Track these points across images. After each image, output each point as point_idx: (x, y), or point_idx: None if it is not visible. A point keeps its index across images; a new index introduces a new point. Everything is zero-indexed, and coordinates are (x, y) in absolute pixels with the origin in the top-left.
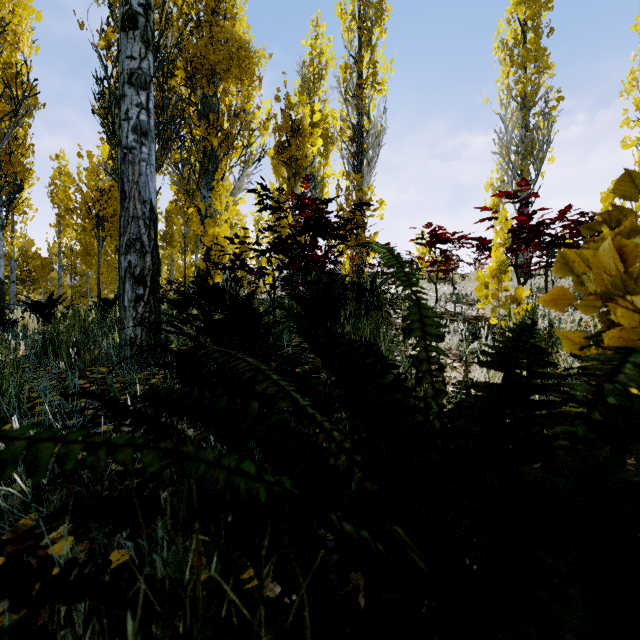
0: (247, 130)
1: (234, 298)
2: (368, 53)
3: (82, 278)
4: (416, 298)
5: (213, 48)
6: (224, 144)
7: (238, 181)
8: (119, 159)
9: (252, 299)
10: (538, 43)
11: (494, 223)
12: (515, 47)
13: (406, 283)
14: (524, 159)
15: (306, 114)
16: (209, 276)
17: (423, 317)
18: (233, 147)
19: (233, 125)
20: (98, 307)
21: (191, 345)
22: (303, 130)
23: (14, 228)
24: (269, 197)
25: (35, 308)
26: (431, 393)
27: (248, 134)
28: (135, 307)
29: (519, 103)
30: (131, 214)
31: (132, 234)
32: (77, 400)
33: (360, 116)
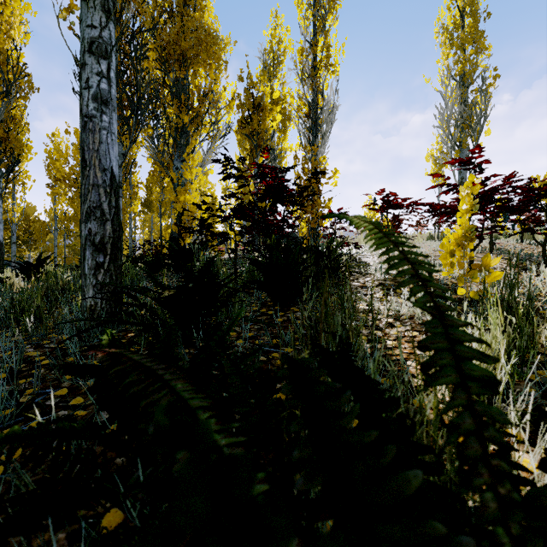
0: (214, 108)
1: (189, 269)
2: (322, 39)
3: (76, 239)
4: (436, 307)
5: (184, 35)
6: (194, 121)
7: (207, 154)
8: (80, 128)
9: (211, 267)
10: (476, 27)
11: (460, 189)
12: (455, 31)
13: (414, 279)
14: (463, 132)
15: (266, 92)
16: (181, 238)
17: (454, 343)
18: (202, 124)
19: (202, 104)
20: (78, 267)
21: (148, 315)
22: (264, 107)
23: (15, 196)
24: (232, 166)
25: (25, 268)
26: (494, 508)
27: (215, 112)
28: (95, 275)
29: (458, 81)
30: (91, 182)
31: (92, 202)
32: (21, 379)
33: (315, 94)
